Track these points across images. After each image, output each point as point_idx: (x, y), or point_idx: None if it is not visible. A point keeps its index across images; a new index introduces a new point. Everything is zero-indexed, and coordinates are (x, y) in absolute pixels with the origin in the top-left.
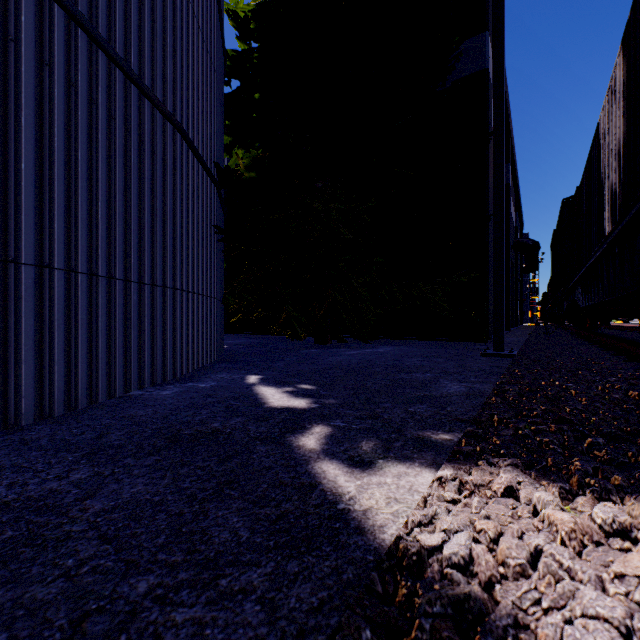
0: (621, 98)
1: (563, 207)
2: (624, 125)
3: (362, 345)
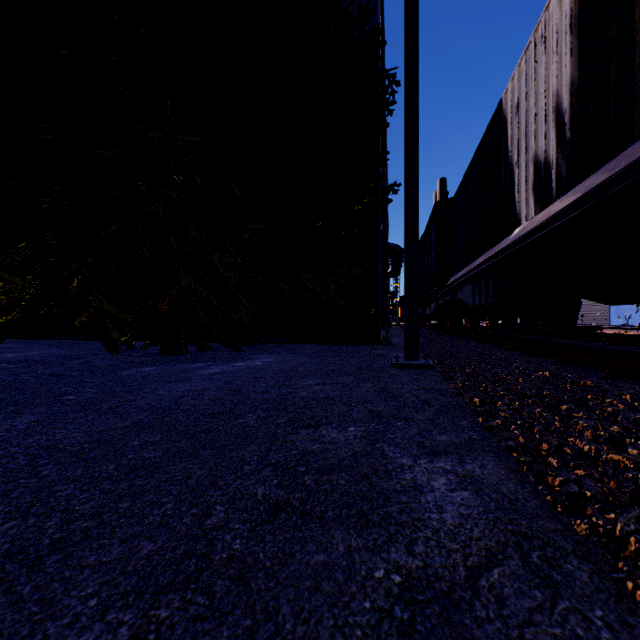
0: (567, 33)
1: (436, 210)
2: (573, 66)
3: (232, 354)
